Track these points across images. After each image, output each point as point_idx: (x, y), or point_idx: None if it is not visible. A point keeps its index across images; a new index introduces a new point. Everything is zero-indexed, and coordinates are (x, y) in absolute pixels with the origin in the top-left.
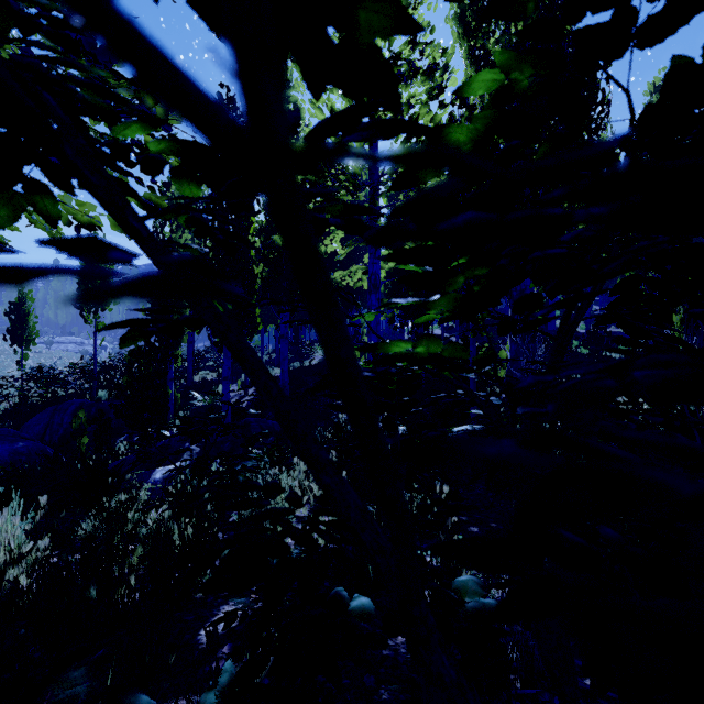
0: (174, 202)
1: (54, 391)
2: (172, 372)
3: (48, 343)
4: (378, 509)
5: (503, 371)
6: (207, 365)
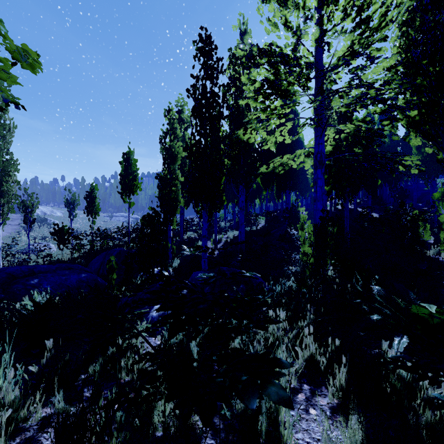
0: (171, 122)
1: (107, 242)
2: (170, 232)
3: (111, 216)
4: None
5: (442, 234)
6: (191, 229)
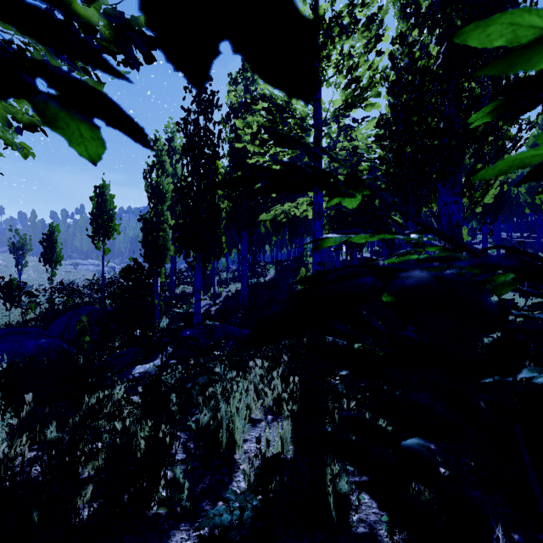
0: (159, 154)
1: (73, 299)
2: (157, 286)
3: (75, 265)
4: (335, 428)
5: None
6: (186, 281)
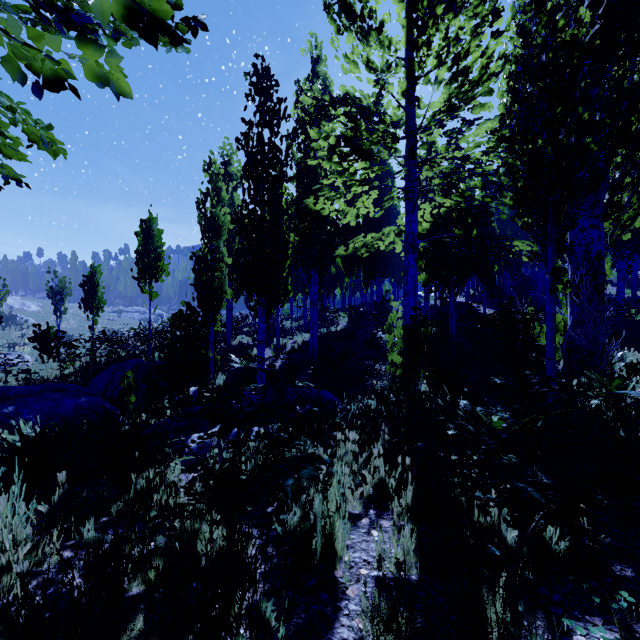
0: (214, 180)
1: (116, 351)
2: (212, 336)
3: (119, 312)
4: (497, 546)
5: (557, 337)
6: (243, 331)
